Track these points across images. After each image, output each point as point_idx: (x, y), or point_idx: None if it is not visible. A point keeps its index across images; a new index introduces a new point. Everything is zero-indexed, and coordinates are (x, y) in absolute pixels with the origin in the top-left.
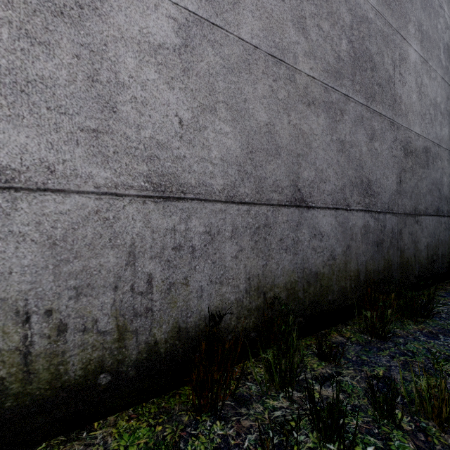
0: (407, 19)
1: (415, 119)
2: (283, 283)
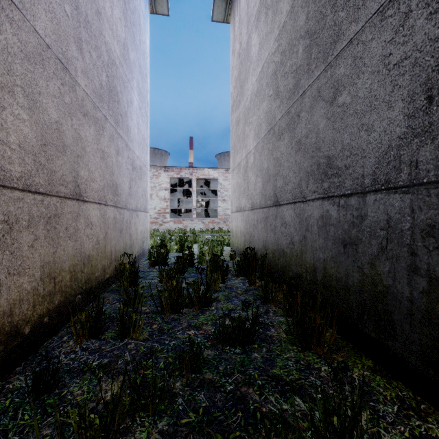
0: None
1: None
2: (271, 249)
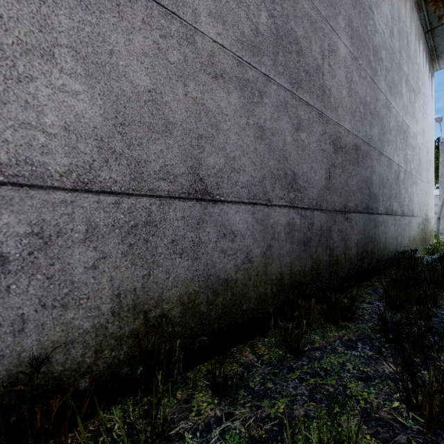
0: (337, 10)
1: (345, 114)
2: (177, 296)
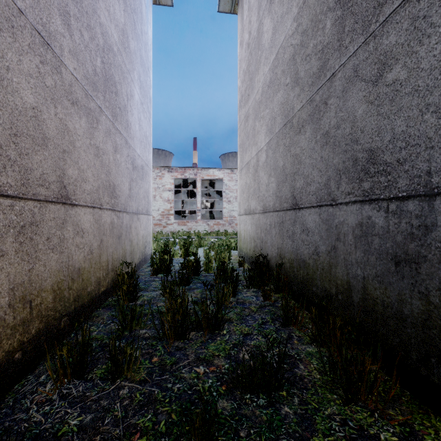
0: None
1: None
2: (288, 258)
